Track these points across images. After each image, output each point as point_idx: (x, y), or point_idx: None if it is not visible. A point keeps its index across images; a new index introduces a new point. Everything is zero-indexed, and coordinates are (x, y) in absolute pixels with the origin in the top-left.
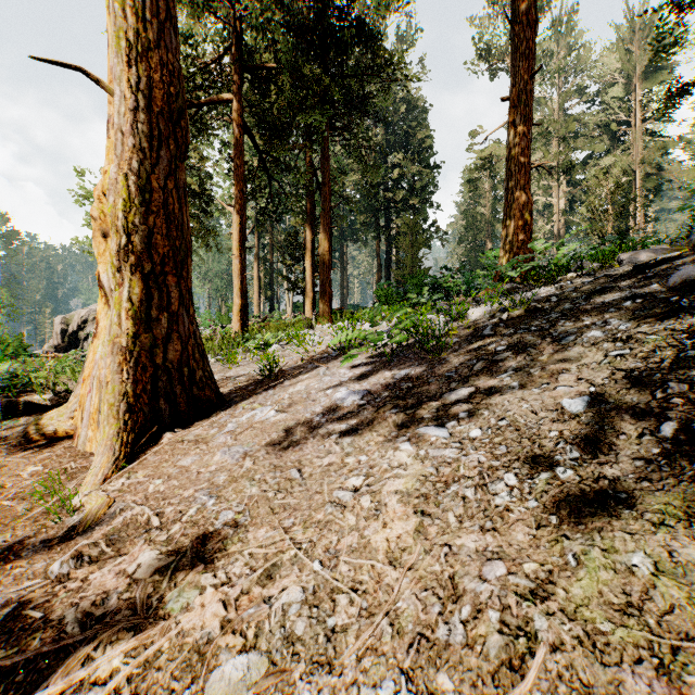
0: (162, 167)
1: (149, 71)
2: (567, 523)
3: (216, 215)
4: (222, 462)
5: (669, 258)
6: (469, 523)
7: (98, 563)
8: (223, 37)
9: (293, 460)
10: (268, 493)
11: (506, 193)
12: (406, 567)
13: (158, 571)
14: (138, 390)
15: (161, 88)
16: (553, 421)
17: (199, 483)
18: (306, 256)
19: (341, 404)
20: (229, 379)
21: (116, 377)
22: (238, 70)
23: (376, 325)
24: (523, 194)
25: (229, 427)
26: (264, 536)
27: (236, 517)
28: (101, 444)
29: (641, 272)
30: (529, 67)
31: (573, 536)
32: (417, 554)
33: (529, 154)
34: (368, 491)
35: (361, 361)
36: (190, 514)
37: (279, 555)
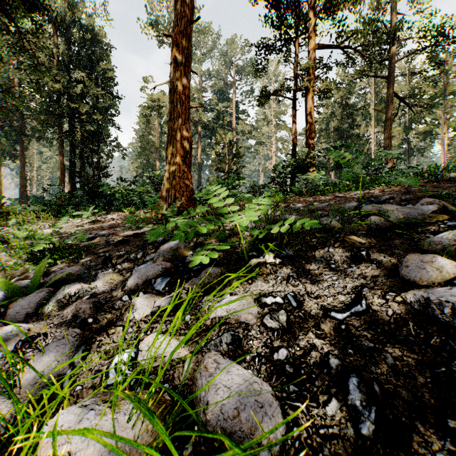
0: None
1: None
2: None
3: None
4: None
5: None
6: None
7: None
8: None
9: None
10: None
11: (170, 124)
12: None
13: None
14: None
15: None
16: None
17: None
18: None
19: None
20: None
21: None
22: None
23: None
24: (185, 129)
25: None
26: None
27: None
28: None
29: None
30: (189, 15)
31: None
32: None
33: (189, 95)
34: None
35: None
36: None
37: None
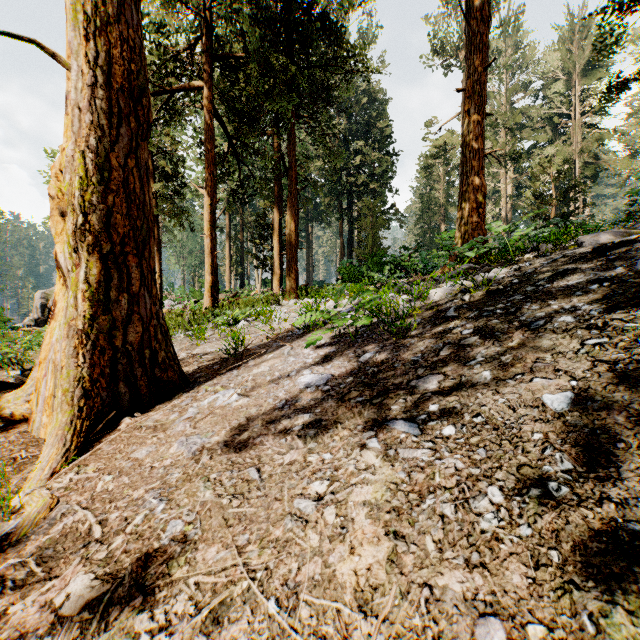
0: (122, 145)
1: (108, 46)
2: (572, 563)
3: (190, 197)
4: (177, 455)
5: (627, 241)
6: (451, 554)
7: (24, 588)
8: (194, 28)
9: (253, 456)
10: (223, 499)
11: (461, 178)
12: (380, 619)
13: (87, 605)
14: (95, 374)
15: (121, 64)
16: (535, 421)
17: (150, 482)
18: (274, 236)
19: (305, 389)
20: (196, 357)
21: (71, 361)
22: (209, 59)
23: (340, 305)
24: (478, 179)
25: (189, 412)
26: (214, 559)
27: (185, 529)
28: (52, 434)
29: (600, 254)
30: (483, 60)
31: (584, 585)
32: (392, 599)
33: (483, 142)
34: (333, 500)
35: (325, 340)
36: (136, 522)
37: (229, 587)
